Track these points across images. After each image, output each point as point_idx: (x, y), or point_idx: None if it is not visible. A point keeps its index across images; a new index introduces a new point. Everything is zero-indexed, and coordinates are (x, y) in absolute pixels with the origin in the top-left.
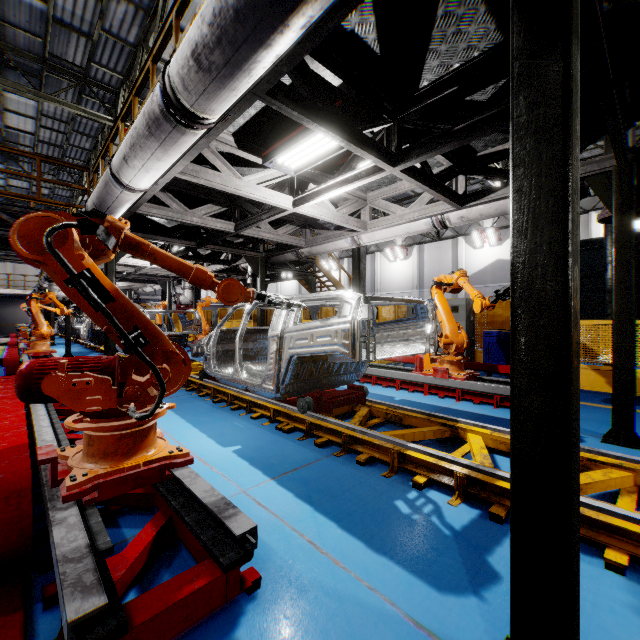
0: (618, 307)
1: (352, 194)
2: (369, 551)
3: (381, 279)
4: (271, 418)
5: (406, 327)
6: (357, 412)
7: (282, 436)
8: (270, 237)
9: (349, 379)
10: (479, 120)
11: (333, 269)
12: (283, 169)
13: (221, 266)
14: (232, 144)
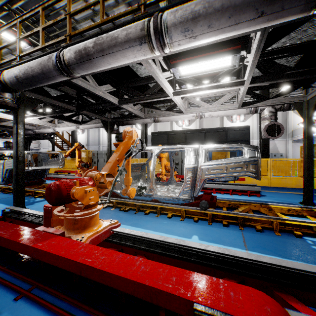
0: (107, 155)
1: None
2: (7, 205)
3: (102, 139)
4: (3, 191)
5: (57, 160)
6: (37, 186)
7: (4, 194)
8: None
9: (40, 177)
10: (60, 110)
11: (80, 133)
12: None
13: None
14: None
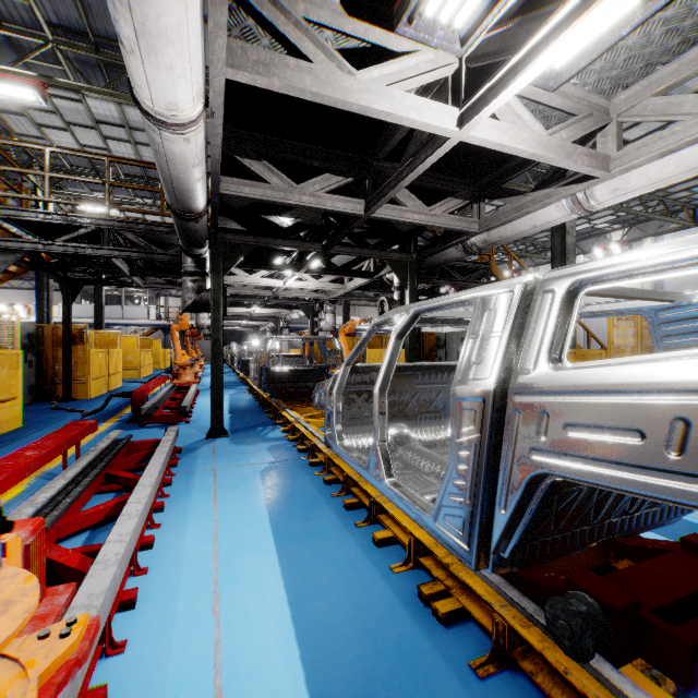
0: None
1: (579, 102)
2: None
3: None
4: (410, 557)
5: None
6: None
7: (431, 635)
8: (420, 219)
9: None
10: None
11: None
12: (437, 39)
13: (362, 280)
14: (336, 10)
